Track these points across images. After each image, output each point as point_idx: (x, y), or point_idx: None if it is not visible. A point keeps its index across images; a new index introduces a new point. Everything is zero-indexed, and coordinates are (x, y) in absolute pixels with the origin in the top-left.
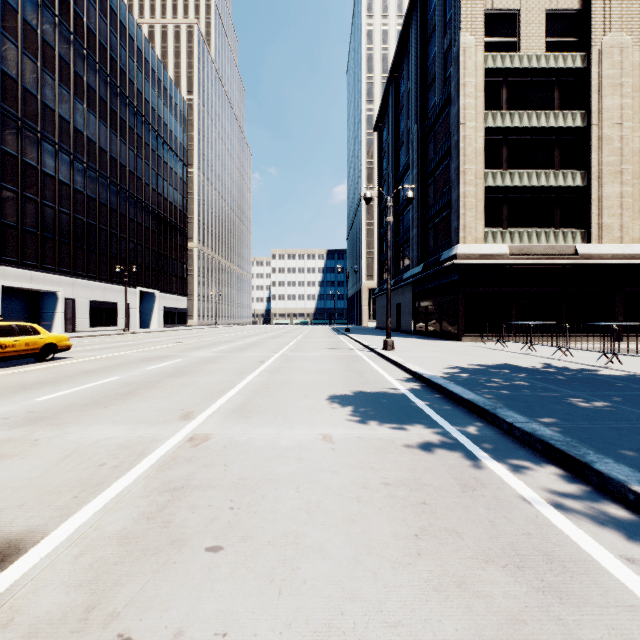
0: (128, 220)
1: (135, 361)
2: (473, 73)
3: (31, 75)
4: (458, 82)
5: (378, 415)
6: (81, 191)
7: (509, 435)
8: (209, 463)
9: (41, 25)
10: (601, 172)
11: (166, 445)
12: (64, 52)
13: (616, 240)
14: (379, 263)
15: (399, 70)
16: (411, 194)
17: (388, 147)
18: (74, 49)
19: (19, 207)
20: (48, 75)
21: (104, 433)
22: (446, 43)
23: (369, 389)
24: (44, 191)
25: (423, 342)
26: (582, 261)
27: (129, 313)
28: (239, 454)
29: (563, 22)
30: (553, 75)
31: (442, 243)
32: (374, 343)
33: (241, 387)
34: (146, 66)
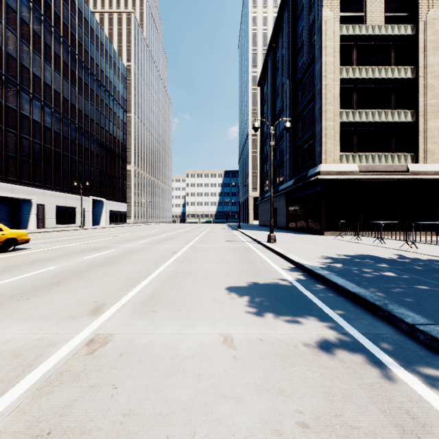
0: (84, 149)
1: (77, 252)
2: (332, 38)
3: (12, 44)
4: (321, 45)
5: (274, 309)
6: (49, 128)
7: (410, 336)
8: (97, 382)
9: (19, 8)
10: (426, 111)
11: (61, 352)
12: (37, 28)
13: (437, 161)
14: (261, 179)
15: (276, 42)
16: (289, 124)
17: (268, 97)
18: (44, 26)
19: (3, 138)
20: (25, 44)
21: (7, 333)
22: (311, 18)
23: (261, 279)
24: (22, 127)
25: (295, 236)
26: (412, 176)
27: (84, 215)
28: (134, 366)
29: (398, 1)
30: (390, 40)
31: (308, 164)
32: (259, 237)
33: (154, 277)
34: (97, 40)
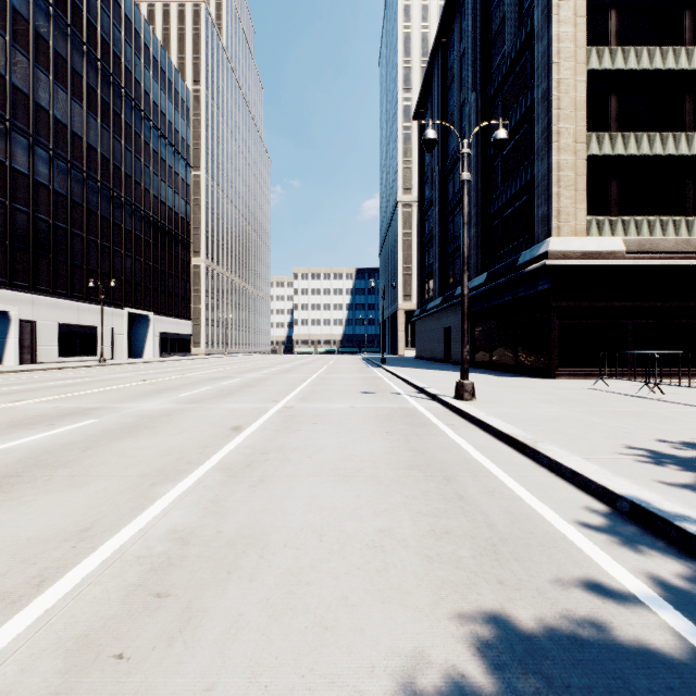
0: (112, 225)
1: None
2: None
3: None
4: (549, 3)
5: None
6: (45, 185)
7: None
8: None
9: None
10: None
11: None
12: (20, 4)
13: None
14: (420, 279)
15: (448, 34)
16: (504, 133)
17: None
18: (35, 3)
19: None
20: None
21: None
22: None
23: (545, 621)
24: None
25: (500, 381)
26: None
27: (114, 339)
28: None
29: None
30: None
31: (517, 242)
32: (429, 383)
33: (60, 596)
34: (137, 40)
